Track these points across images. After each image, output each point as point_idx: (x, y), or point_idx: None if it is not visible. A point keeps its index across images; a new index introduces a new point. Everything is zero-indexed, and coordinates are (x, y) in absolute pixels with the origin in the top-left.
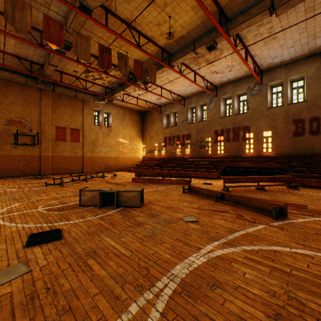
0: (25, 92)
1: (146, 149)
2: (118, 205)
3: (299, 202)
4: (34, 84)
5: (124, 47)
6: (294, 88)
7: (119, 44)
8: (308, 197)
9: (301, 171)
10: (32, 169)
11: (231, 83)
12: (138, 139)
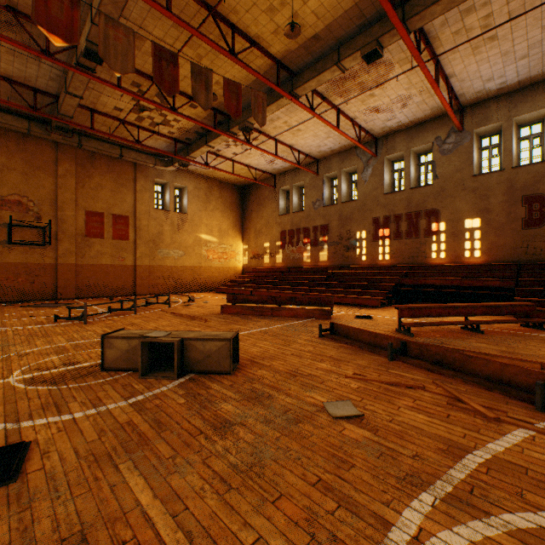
0: (29, 148)
1: (249, 252)
2: (182, 370)
3: None
4: (44, 133)
5: (206, 59)
6: (523, 137)
7: (195, 54)
8: None
9: (543, 293)
10: (42, 289)
11: (405, 130)
12: (234, 234)
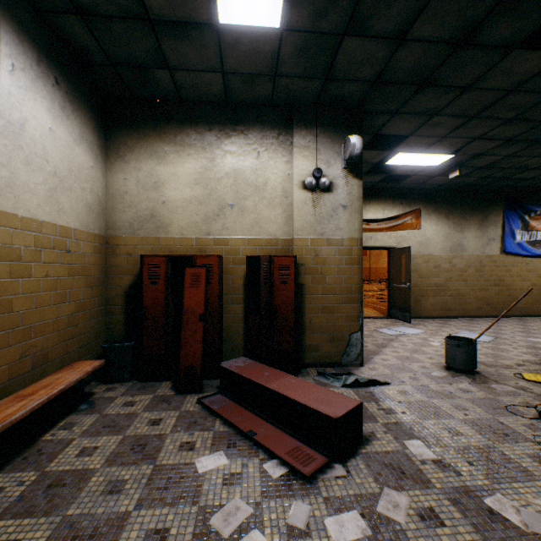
0: None
1: None
2: None
3: None
4: None
5: None
6: None
7: None
8: None
9: None
10: None
11: None
12: None
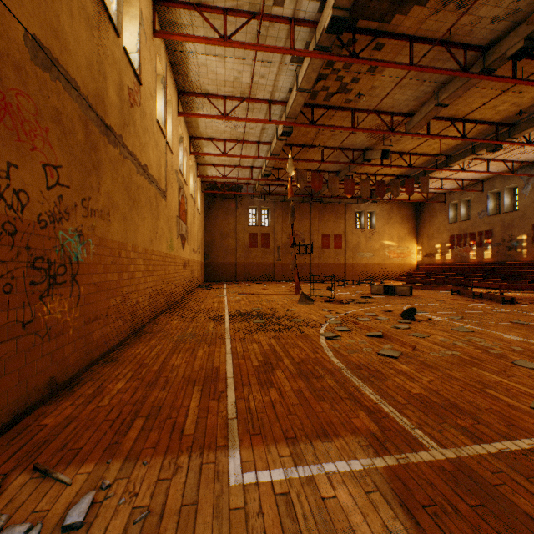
0: (300, 208)
1: (422, 252)
2: (394, 294)
3: None
4: (307, 200)
5: (394, 163)
6: None
7: (389, 163)
8: None
9: None
10: (304, 275)
11: None
12: (409, 239)
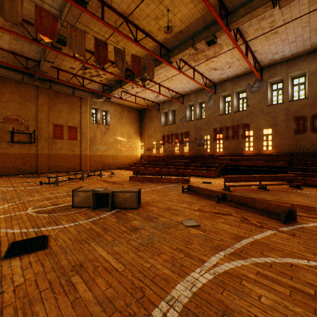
0: (22, 89)
1: (144, 147)
2: (113, 207)
3: (305, 203)
4: (30, 81)
5: (121, 42)
6: (295, 84)
7: (116, 40)
8: (314, 197)
9: (303, 169)
10: (29, 168)
11: (231, 80)
12: (136, 137)
